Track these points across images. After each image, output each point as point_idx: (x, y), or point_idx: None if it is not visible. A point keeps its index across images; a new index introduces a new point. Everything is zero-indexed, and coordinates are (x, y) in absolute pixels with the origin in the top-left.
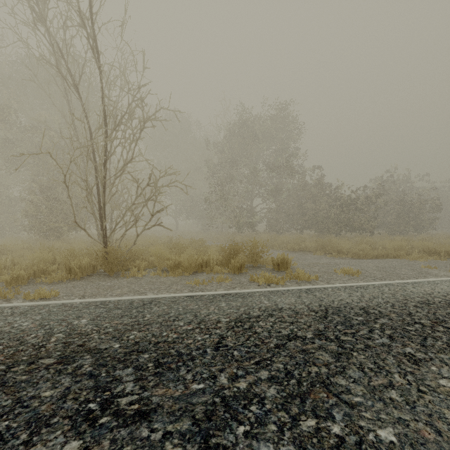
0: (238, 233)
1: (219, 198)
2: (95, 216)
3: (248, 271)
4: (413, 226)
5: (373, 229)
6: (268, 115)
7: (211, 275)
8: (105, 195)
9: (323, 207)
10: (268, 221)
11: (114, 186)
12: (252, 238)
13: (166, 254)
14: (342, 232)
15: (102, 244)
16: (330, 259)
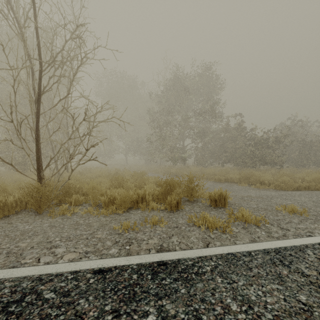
0: (173, 166)
1: (157, 139)
2: (53, 152)
3: (185, 207)
4: (314, 160)
5: (283, 163)
6: (197, 73)
7: (146, 213)
8: (38, 129)
9: (241, 145)
10: (196, 156)
11: (50, 121)
12: (184, 170)
13: (105, 188)
14: (257, 165)
15: (34, 179)
16: (256, 191)
